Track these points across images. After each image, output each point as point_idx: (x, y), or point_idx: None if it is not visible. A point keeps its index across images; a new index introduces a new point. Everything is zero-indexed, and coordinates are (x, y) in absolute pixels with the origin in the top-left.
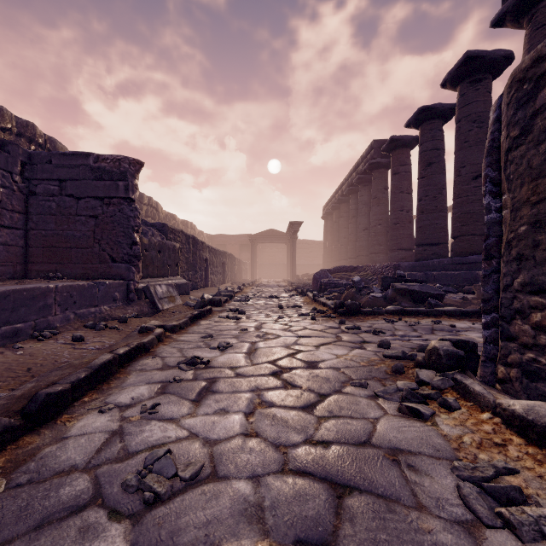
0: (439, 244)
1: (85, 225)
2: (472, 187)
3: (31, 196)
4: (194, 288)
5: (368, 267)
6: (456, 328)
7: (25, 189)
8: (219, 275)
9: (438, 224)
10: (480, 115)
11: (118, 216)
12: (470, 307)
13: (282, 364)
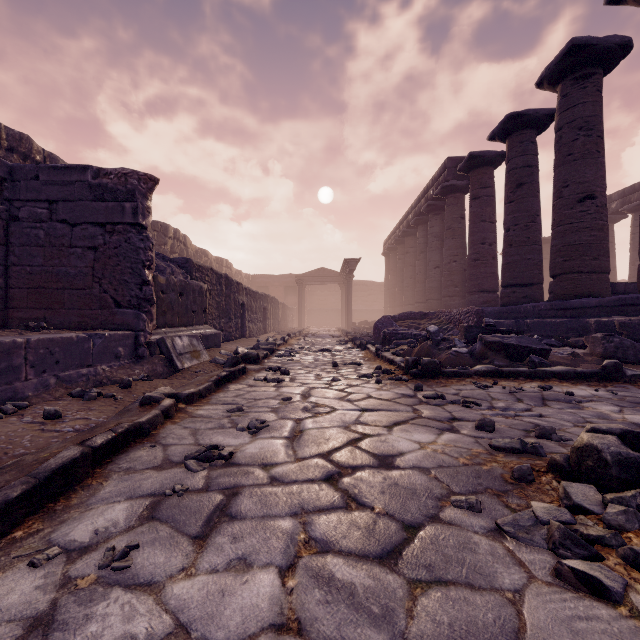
0: (532, 284)
1: (82, 259)
2: (577, 211)
3: (12, 222)
4: (227, 340)
5: (441, 313)
6: (576, 397)
7: (4, 213)
8: (259, 323)
9: (530, 260)
10: (588, 120)
11: (124, 247)
12: (584, 366)
13: (341, 460)
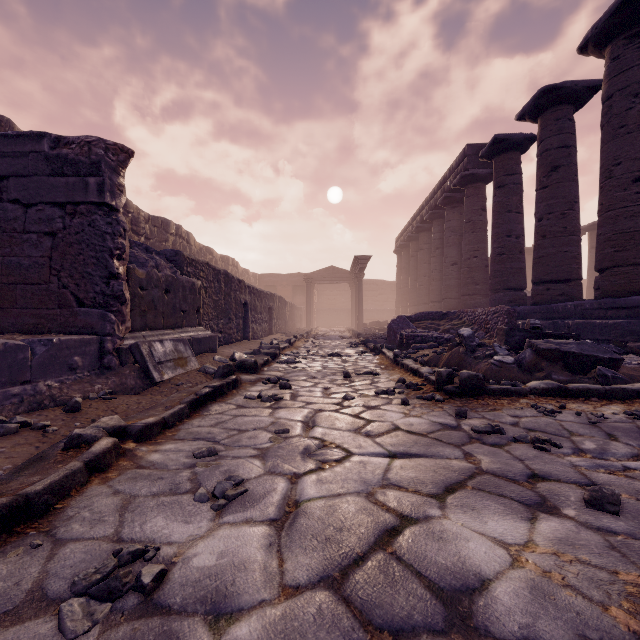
0: (570, 280)
1: (37, 248)
2: (632, 193)
3: None
4: (226, 342)
5: (463, 313)
6: None
7: None
8: (264, 323)
9: (567, 253)
10: None
11: (87, 232)
12: None
13: (367, 600)
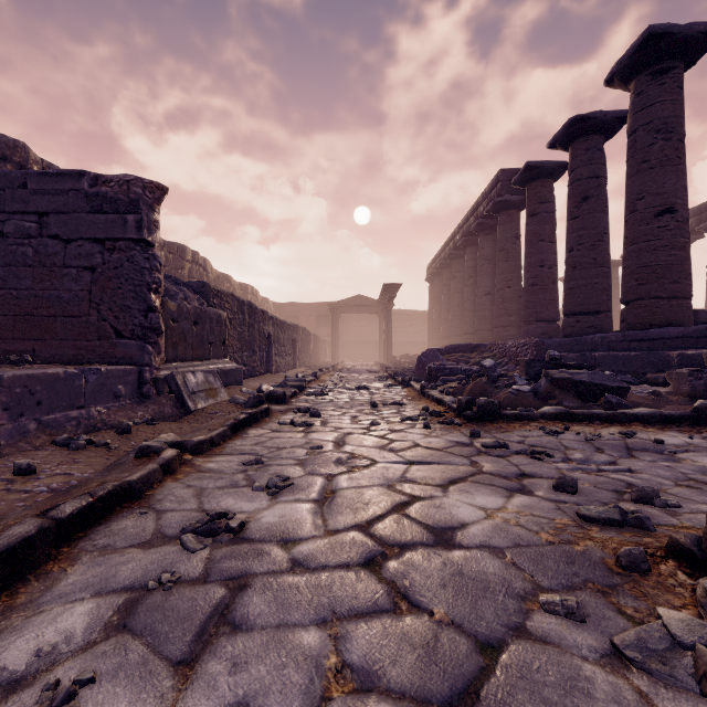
0: (599, 312)
1: (77, 282)
2: (654, 227)
3: None
4: (250, 375)
5: (494, 345)
6: (668, 447)
7: None
8: (288, 356)
9: (597, 284)
10: (667, 122)
11: (126, 267)
12: (669, 407)
13: (384, 534)
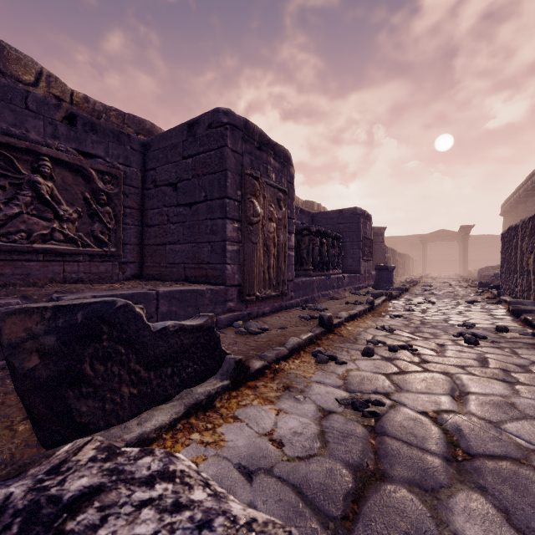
0: None
1: None
2: None
3: None
4: None
5: None
6: None
7: None
8: (402, 270)
9: None
10: None
11: (379, 249)
12: None
13: (450, 292)
